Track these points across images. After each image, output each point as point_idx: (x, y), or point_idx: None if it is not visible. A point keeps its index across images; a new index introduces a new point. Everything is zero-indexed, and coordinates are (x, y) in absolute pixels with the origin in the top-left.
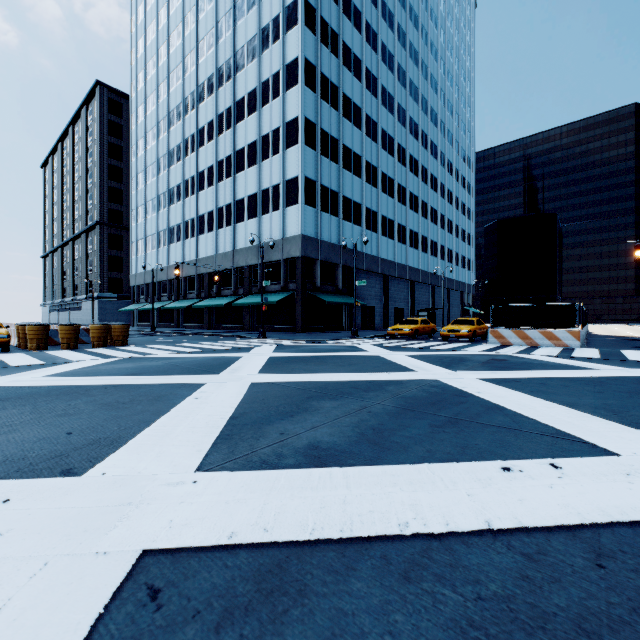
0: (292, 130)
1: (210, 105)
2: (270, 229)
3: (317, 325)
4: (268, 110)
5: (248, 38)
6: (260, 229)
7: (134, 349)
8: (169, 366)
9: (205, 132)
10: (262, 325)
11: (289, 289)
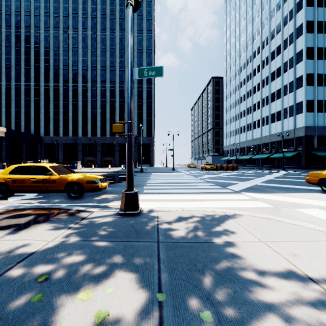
0: (299, 81)
1: (258, 76)
2: (287, 125)
3: (315, 166)
4: (286, 74)
5: (276, 46)
6: (282, 125)
7: (242, 171)
8: (257, 174)
9: (256, 88)
10: (283, 165)
11: (297, 150)
